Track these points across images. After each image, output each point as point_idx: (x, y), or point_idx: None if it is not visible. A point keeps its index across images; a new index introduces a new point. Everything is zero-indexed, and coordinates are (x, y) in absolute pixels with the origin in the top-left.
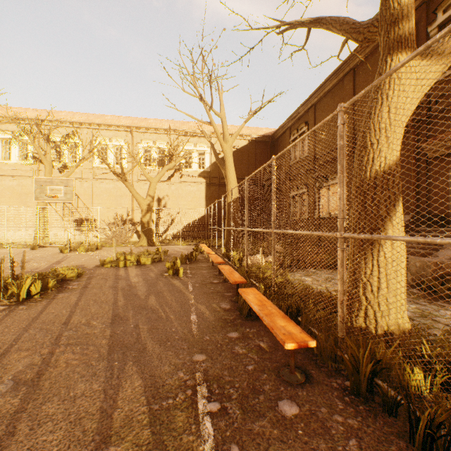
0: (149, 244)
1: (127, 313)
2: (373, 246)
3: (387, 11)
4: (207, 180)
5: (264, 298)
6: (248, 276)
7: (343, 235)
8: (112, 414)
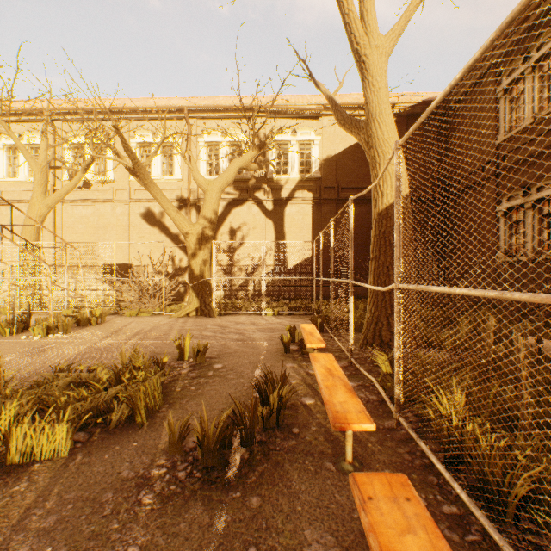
0: (201, 313)
1: None
2: None
3: None
4: (315, 194)
5: None
6: None
7: None
8: None
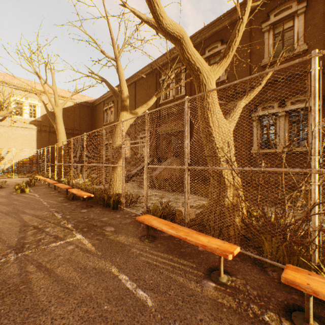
0: None
1: (3, 207)
2: (115, 169)
3: (121, 96)
4: (38, 127)
5: (80, 190)
6: (73, 188)
7: (104, 165)
8: (24, 220)
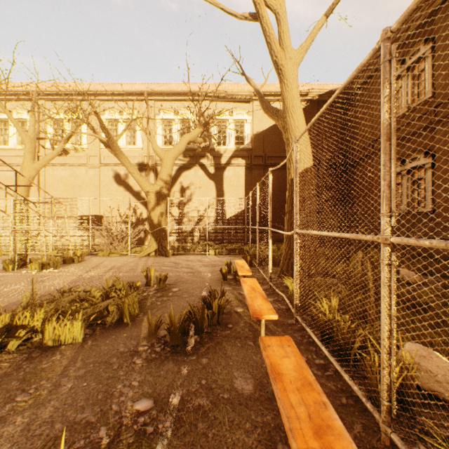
0: (159, 253)
1: None
2: None
3: None
4: (247, 161)
5: None
6: None
7: None
8: None
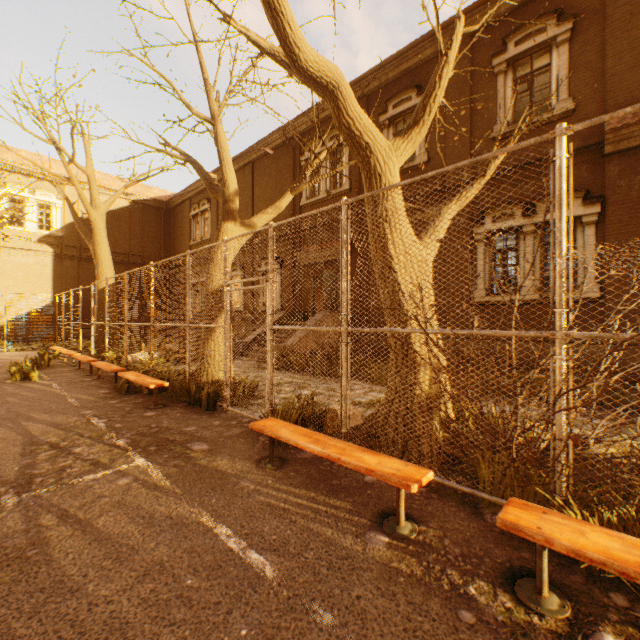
0: None
1: None
2: (212, 332)
3: (223, 192)
4: (57, 250)
5: (142, 374)
6: (129, 370)
7: (189, 325)
8: (31, 433)
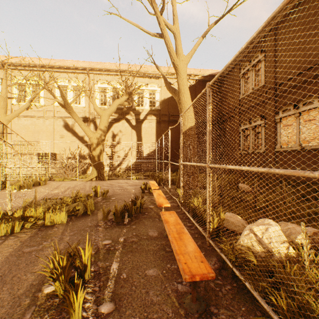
0: (99, 178)
1: None
2: None
3: None
4: (157, 118)
5: None
6: None
7: None
8: None
